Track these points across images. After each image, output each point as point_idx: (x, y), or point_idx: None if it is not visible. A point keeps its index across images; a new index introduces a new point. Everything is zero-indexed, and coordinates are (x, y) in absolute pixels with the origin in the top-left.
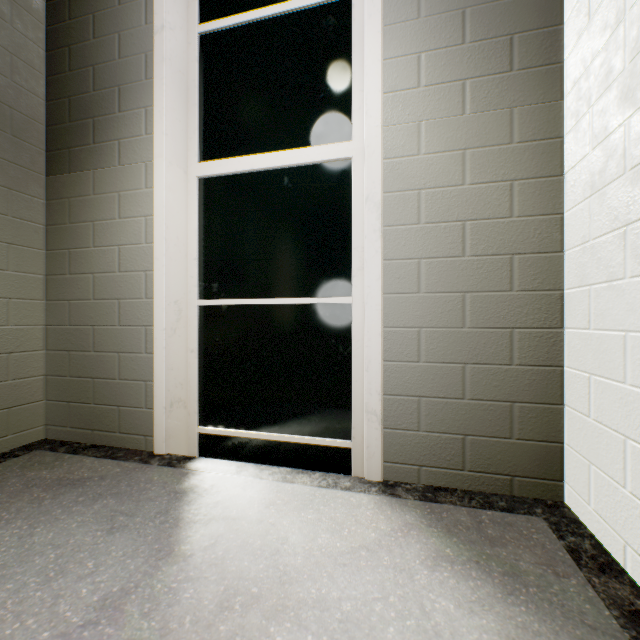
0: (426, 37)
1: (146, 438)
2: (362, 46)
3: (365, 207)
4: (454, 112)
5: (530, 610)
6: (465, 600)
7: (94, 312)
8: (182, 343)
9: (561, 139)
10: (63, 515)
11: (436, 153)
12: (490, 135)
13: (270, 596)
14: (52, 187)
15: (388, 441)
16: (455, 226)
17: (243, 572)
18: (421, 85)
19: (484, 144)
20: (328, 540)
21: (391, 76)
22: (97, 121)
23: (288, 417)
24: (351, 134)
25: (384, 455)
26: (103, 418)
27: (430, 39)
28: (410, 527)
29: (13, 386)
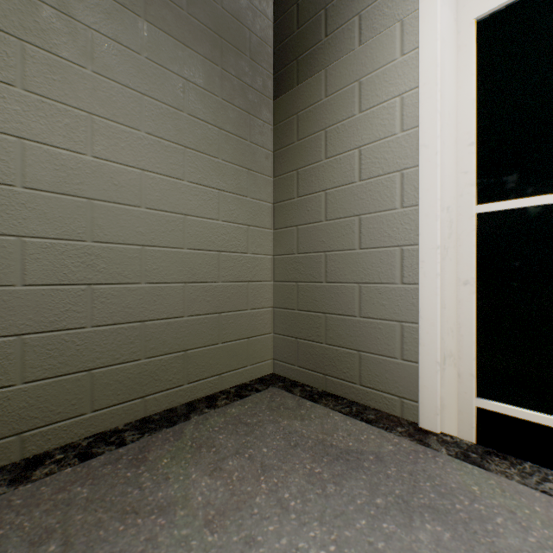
0: None
1: (401, 400)
2: None
3: None
4: None
5: None
6: None
7: (325, 235)
8: (451, 270)
9: None
10: (376, 539)
11: None
12: None
13: None
14: (279, 109)
15: None
16: None
17: None
18: None
19: None
20: None
21: None
22: (329, 8)
23: None
24: None
25: None
26: (337, 362)
27: None
28: None
29: (250, 316)
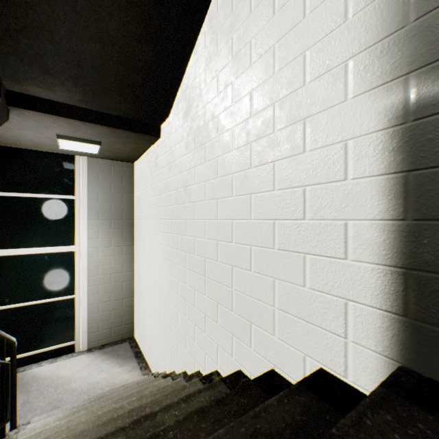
0: (101, 225)
1: None
2: (79, 216)
3: (82, 272)
4: (109, 246)
5: (121, 359)
6: (109, 363)
7: None
8: None
9: (134, 254)
10: None
11: (104, 256)
12: (118, 252)
13: (67, 382)
14: None
15: (89, 337)
16: (109, 275)
17: (57, 383)
18: (99, 238)
19: (116, 254)
20: (76, 368)
21: (90, 234)
22: None
23: (48, 341)
24: (75, 242)
25: (88, 341)
26: None
27: (102, 226)
28: (97, 356)
29: None
